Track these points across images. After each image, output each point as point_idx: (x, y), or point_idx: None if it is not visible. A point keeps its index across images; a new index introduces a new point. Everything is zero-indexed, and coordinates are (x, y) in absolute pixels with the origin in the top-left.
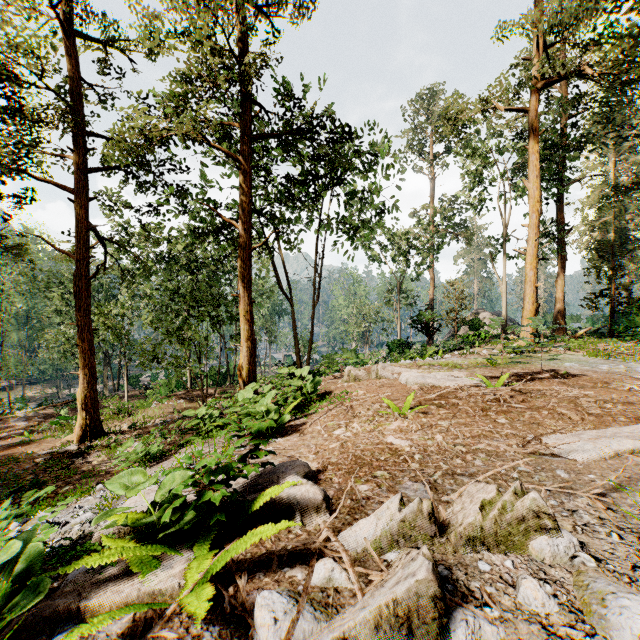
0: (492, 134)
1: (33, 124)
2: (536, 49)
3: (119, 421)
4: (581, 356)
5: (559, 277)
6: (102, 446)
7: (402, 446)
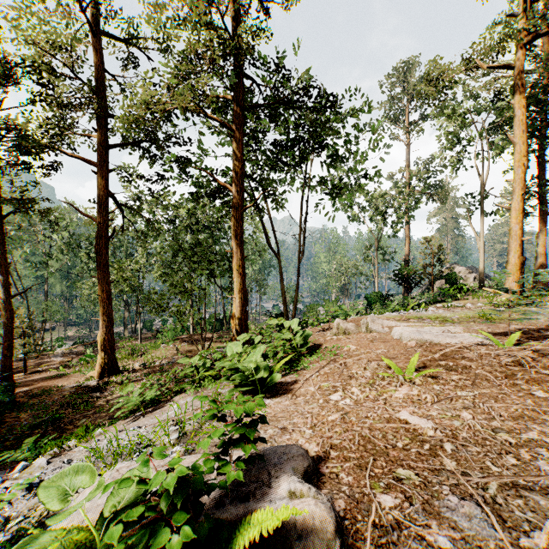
0: (468, 98)
1: (60, 107)
2: (522, 3)
3: (132, 360)
4: None
5: (540, 232)
6: (116, 382)
7: (422, 428)
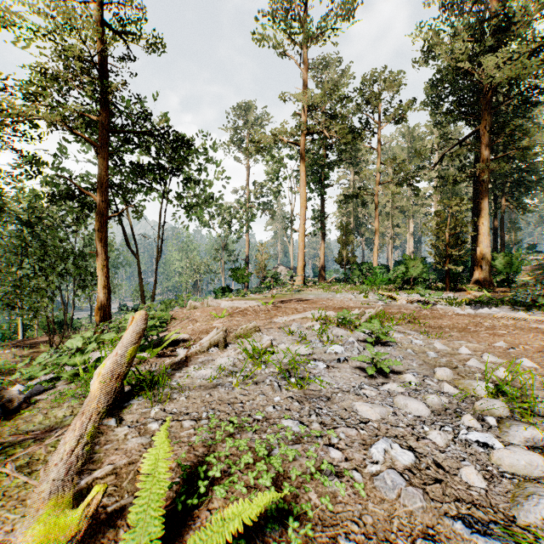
0: (285, 146)
1: None
2: (303, 110)
3: None
4: (320, 292)
5: (322, 245)
6: None
7: (219, 325)
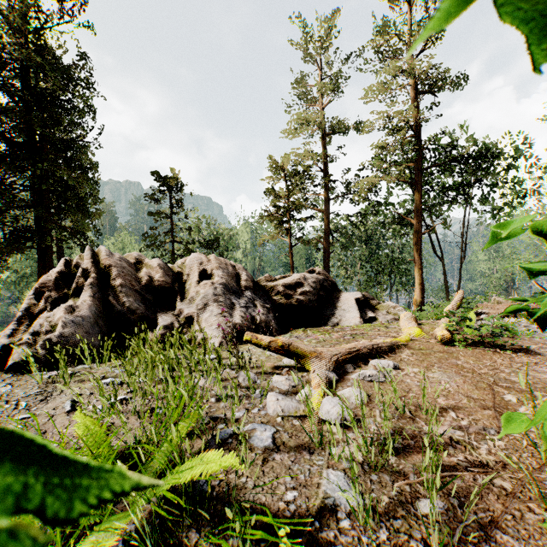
0: None
1: (314, 186)
2: None
3: None
4: None
5: None
6: None
7: None
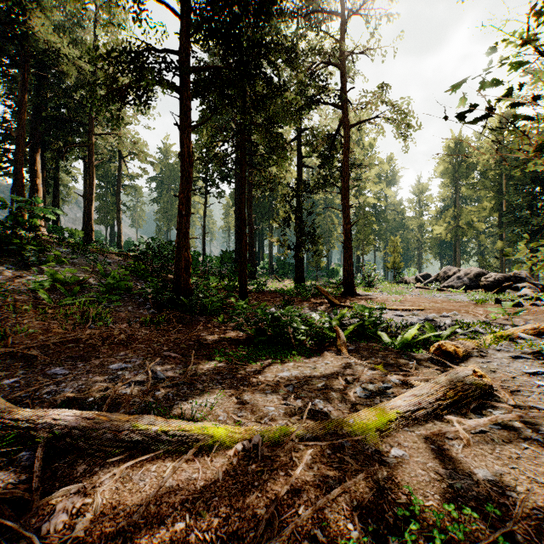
0: None
1: None
2: None
3: None
4: None
5: None
6: None
7: None
